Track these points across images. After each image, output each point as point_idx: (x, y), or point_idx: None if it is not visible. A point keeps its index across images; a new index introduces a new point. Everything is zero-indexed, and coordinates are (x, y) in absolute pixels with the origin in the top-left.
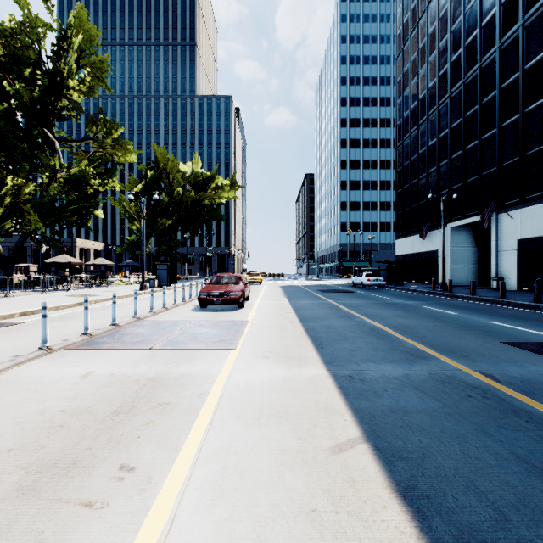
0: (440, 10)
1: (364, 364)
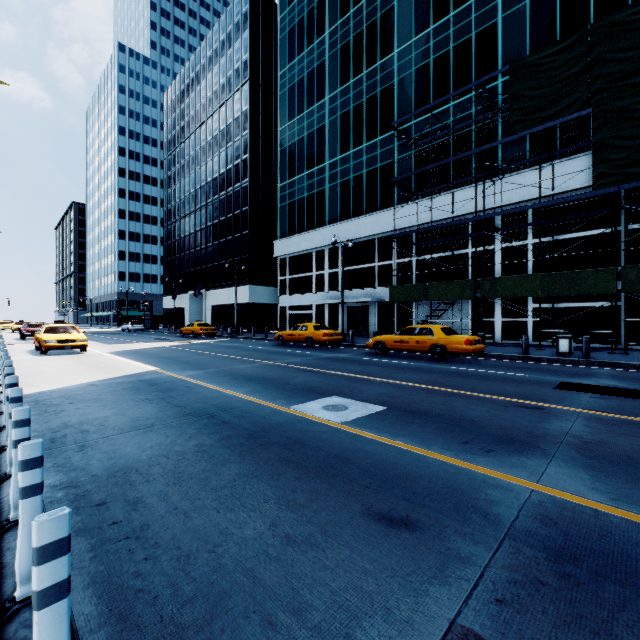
0: (186, 155)
1: (107, 341)
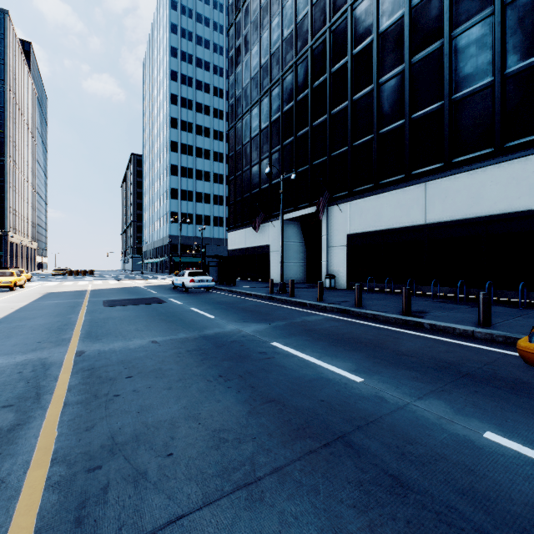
0: None
1: None
